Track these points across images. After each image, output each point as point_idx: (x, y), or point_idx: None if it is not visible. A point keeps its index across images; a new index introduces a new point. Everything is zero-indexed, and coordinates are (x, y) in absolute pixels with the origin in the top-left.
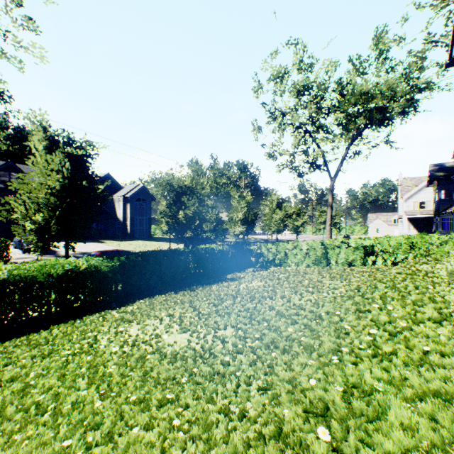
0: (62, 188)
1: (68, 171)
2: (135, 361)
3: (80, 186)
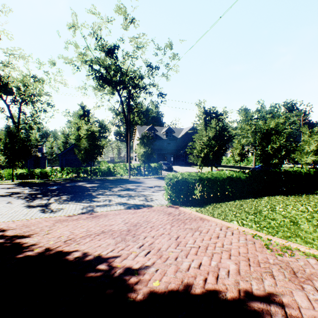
0: (213, 136)
1: (214, 127)
2: (317, 216)
3: (222, 134)
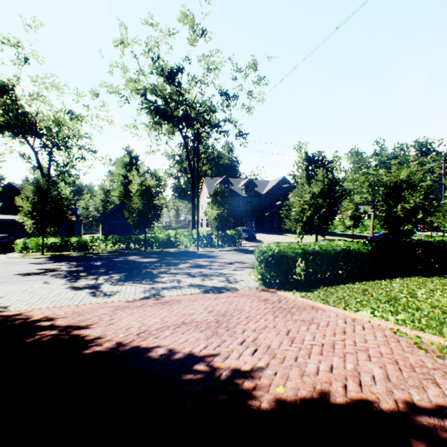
0: (318, 192)
1: (320, 180)
2: None
3: (332, 190)
